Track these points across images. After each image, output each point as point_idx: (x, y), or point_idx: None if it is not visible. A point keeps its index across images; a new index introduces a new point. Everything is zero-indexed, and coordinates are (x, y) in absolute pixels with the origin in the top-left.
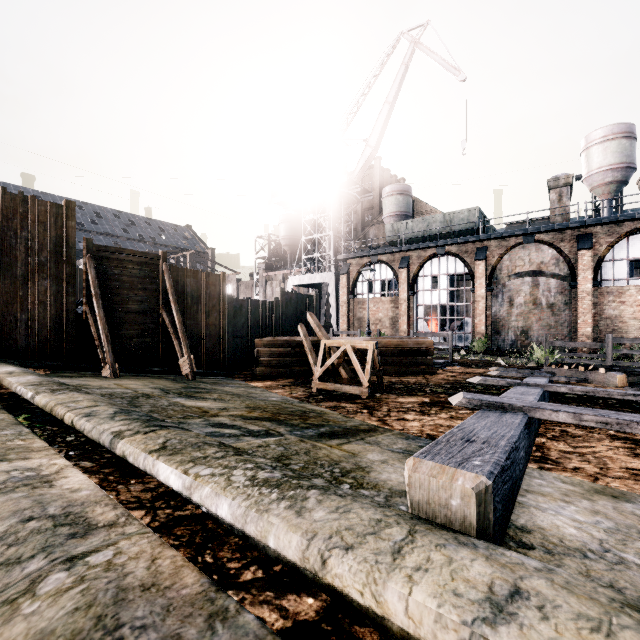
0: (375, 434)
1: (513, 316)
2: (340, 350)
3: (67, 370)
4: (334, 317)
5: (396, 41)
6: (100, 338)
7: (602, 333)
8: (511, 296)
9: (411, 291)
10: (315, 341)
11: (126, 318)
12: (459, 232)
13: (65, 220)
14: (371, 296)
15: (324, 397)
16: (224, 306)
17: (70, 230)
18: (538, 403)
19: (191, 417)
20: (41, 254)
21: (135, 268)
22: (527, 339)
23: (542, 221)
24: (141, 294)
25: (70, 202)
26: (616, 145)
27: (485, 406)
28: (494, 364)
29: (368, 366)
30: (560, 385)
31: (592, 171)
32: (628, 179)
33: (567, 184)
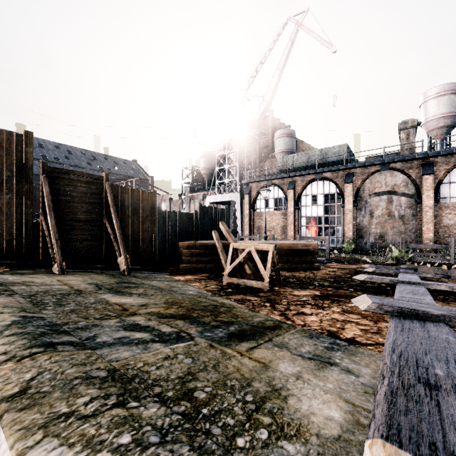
0: (281, 332)
1: (373, 225)
2: (245, 251)
3: (25, 267)
4: (239, 225)
5: (285, 24)
6: (52, 241)
7: (441, 237)
8: (371, 210)
9: (296, 206)
10: (225, 244)
11: (75, 226)
12: (332, 162)
13: (24, 147)
14: (267, 210)
15: (233, 290)
16: (155, 216)
17: (28, 155)
18: (450, 309)
19: (108, 317)
20: (4, 174)
21: (83, 186)
22: (384, 242)
23: (392, 155)
24: (88, 207)
25: (28, 132)
26: (447, 99)
27: (397, 312)
28: (361, 261)
29: (269, 265)
30: (440, 283)
31: (429, 118)
32: (455, 124)
33: (413, 126)
